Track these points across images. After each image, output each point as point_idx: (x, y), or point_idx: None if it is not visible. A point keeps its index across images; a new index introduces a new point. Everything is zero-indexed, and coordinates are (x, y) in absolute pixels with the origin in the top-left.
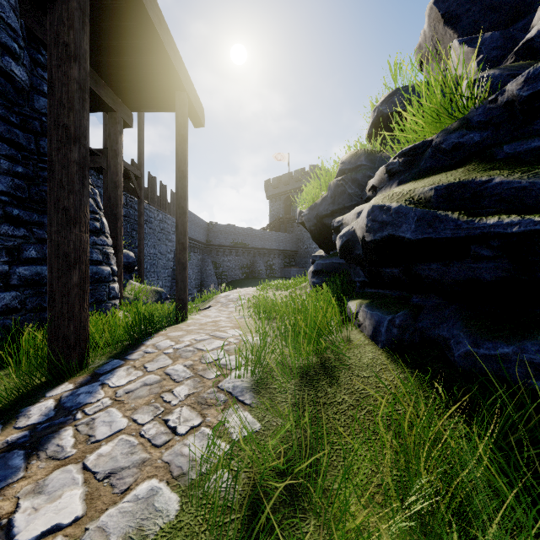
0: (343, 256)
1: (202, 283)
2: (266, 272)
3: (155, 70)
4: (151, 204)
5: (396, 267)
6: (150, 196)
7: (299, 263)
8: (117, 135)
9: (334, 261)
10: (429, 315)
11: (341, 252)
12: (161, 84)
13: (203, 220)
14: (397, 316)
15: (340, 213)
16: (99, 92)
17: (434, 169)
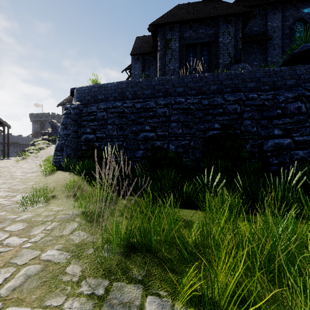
0: None
1: None
2: None
3: None
4: None
5: None
6: None
7: None
8: None
9: None
10: None
11: None
12: None
13: None
14: None
15: None
16: None
17: None
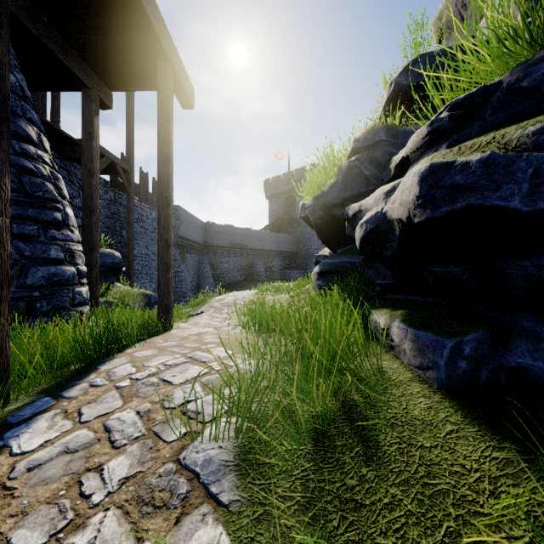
0: (365, 250)
1: (199, 285)
2: (265, 274)
3: (133, 35)
4: (143, 202)
5: (455, 263)
6: (142, 193)
7: (299, 265)
8: (92, 115)
9: (345, 260)
10: (524, 341)
11: (362, 246)
12: (142, 55)
13: (200, 220)
14: (467, 341)
15: (353, 202)
16: (67, 62)
17: (509, 118)
